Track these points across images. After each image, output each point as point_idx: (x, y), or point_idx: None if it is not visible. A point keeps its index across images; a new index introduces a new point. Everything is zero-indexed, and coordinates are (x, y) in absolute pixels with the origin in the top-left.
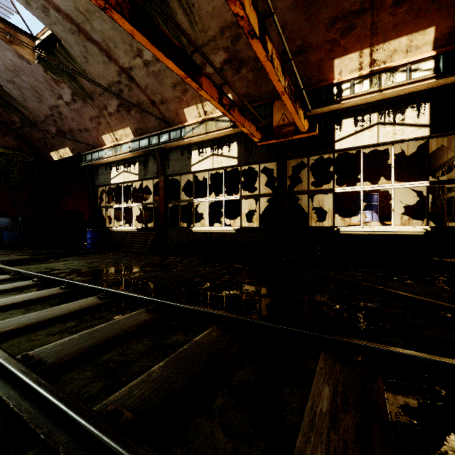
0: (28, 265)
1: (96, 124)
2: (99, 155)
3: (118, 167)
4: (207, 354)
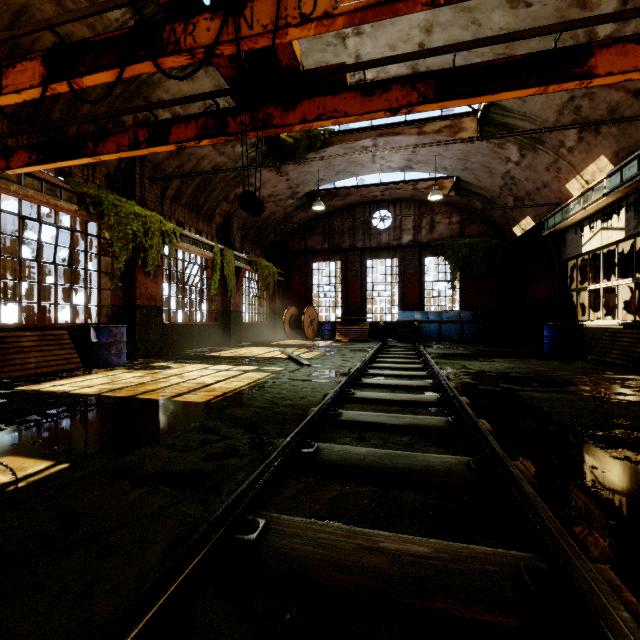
0: (453, 360)
1: (554, 172)
2: (563, 214)
3: (592, 225)
4: (408, 464)
